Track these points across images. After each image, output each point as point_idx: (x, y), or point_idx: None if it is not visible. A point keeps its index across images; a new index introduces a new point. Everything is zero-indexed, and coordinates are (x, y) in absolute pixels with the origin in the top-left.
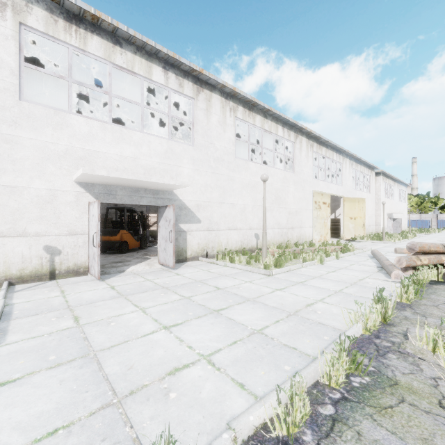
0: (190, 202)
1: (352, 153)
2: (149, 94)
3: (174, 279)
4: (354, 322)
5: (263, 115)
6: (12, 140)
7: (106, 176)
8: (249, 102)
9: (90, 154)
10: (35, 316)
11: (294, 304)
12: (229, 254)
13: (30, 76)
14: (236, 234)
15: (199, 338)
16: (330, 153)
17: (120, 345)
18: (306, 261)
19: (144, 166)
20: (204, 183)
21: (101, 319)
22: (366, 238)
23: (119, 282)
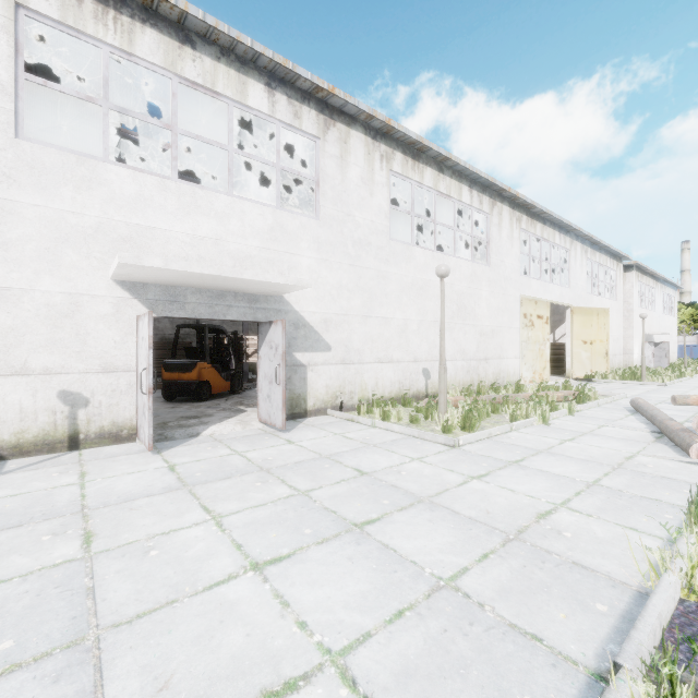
0: (312, 316)
1: (586, 232)
2: (246, 137)
3: (283, 451)
4: (661, 570)
5: (437, 167)
6: (3, 208)
7: (163, 270)
8: (414, 145)
9: (139, 233)
10: (15, 528)
11: (512, 514)
12: (380, 405)
13: (54, 112)
14: (390, 370)
15: (323, 598)
16: (549, 232)
17: (156, 612)
18: (516, 418)
19: (234, 253)
20: (336, 284)
21: (135, 540)
22: (612, 375)
23: (185, 457)
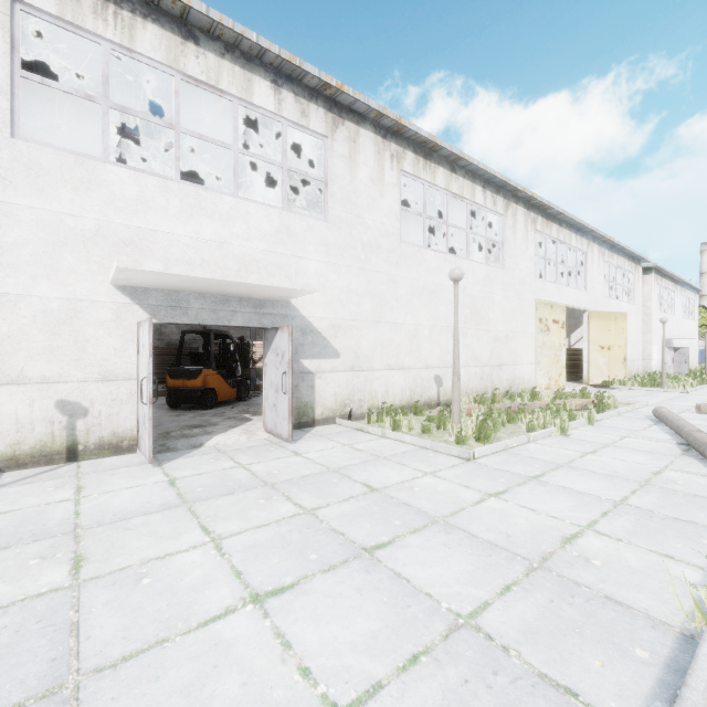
0: (320, 321)
1: (603, 234)
2: (252, 137)
3: (289, 464)
4: None
5: (450, 166)
6: None
7: (164, 274)
8: (426, 144)
9: (140, 236)
10: (2, 551)
11: (534, 537)
12: (391, 414)
13: (56, 113)
14: (401, 377)
15: (329, 638)
16: (566, 234)
17: (144, 654)
18: (533, 428)
19: (239, 257)
20: (345, 288)
21: (127, 566)
22: (630, 382)
23: (187, 470)
